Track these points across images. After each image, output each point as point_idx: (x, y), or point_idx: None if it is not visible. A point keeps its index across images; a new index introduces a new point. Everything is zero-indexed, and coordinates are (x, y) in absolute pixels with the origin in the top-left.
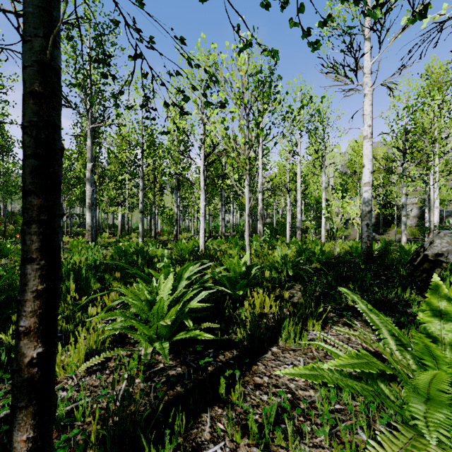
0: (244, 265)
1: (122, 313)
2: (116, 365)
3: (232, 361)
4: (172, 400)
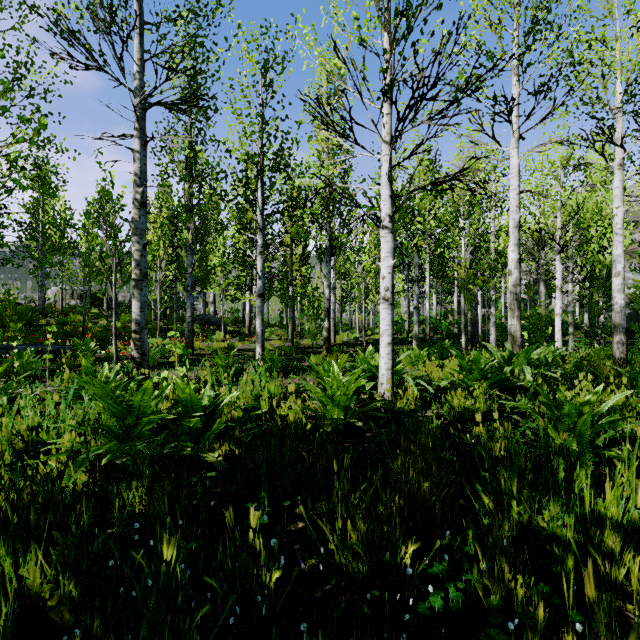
0: None
1: None
2: None
3: None
4: None
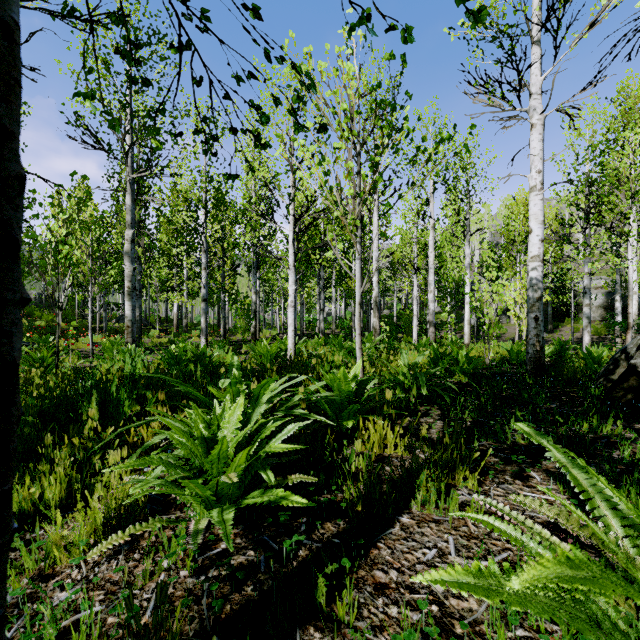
0: (354, 380)
1: (162, 460)
2: (152, 544)
3: (336, 541)
4: (238, 613)
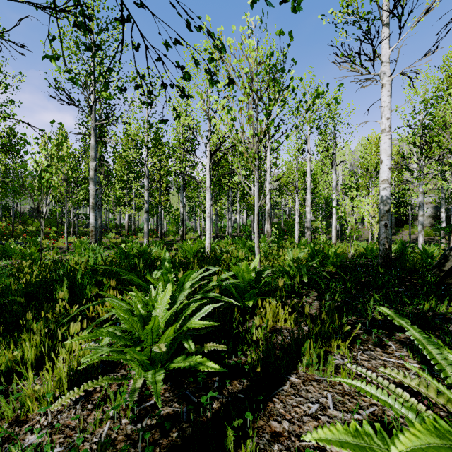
0: (254, 270)
1: (110, 333)
2: (102, 396)
3: (241, 396)
4: None
